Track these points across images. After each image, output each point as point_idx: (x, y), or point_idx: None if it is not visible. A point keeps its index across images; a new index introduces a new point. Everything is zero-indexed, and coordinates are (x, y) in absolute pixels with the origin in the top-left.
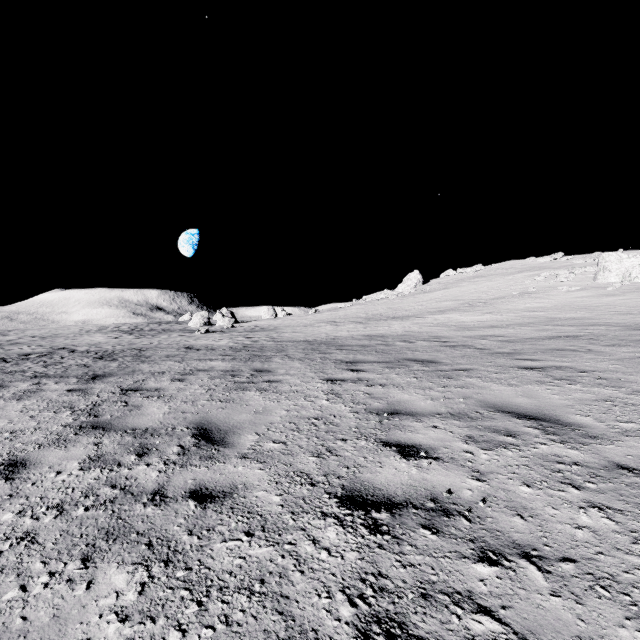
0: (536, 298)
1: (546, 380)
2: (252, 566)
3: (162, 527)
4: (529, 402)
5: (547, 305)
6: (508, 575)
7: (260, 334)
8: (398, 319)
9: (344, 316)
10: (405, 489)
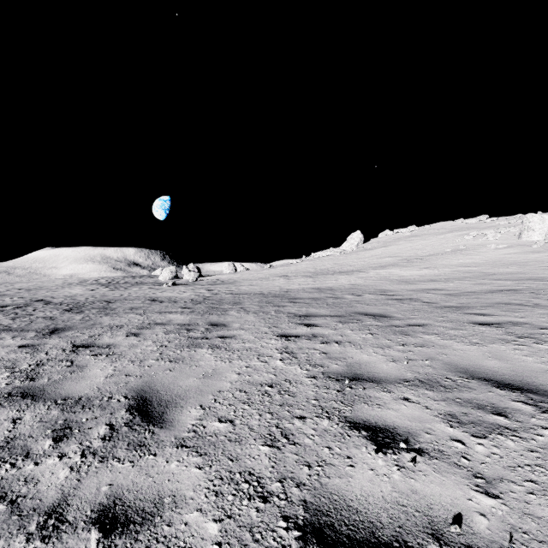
0: (467, 255)
1: (509, 338)
2: None
3: None
4: (502, 366)
5: (479, 261)
6: None
7: (220, 287)
8: (344, 273)
9: (295, 271)
10: (391, 511)
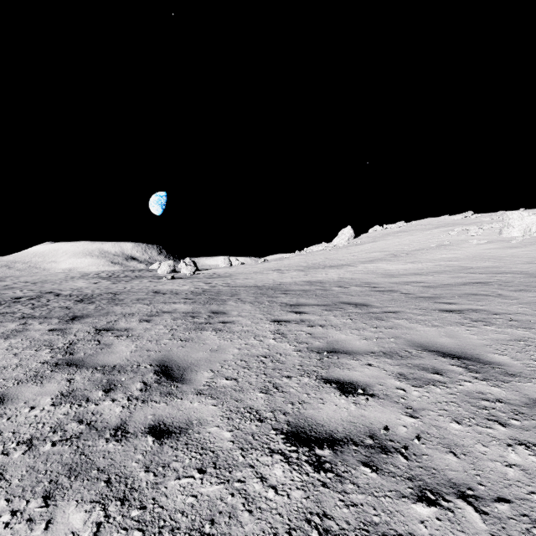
0: (451, 250)
1: (465, 322)
2: (203, 505)
3: (121, 463)
4: (451, 342)
5: (460, 256)
6: (447, 516)
7: (217, 280)
8: (334, 267)
9: (288, 265)
10: (345, 425)
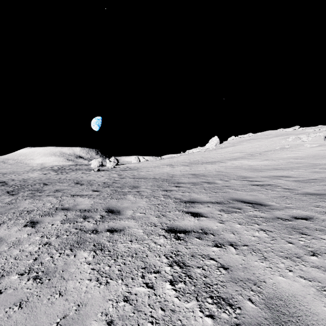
0: (292, 151)
1: None
2: None
3: None
4: None
5: (302, 155)
6: None
7: (127, 172)
8: (209, 163)
9: (177, 161)
10: None
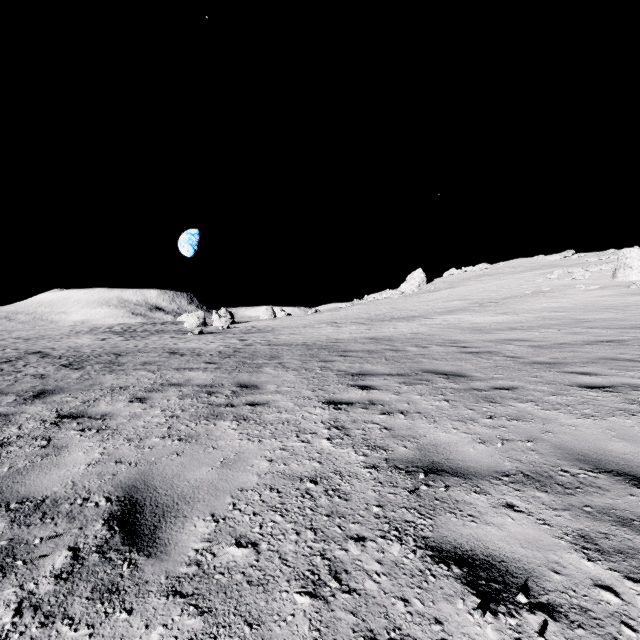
0: (552, 297)
1: (632, 408)
2: None
3: None
4: (637, 451)
5: (567, 305)
6: None
7: (256, 336)
8: (404, 320)
9: (345, 316)
10: None
